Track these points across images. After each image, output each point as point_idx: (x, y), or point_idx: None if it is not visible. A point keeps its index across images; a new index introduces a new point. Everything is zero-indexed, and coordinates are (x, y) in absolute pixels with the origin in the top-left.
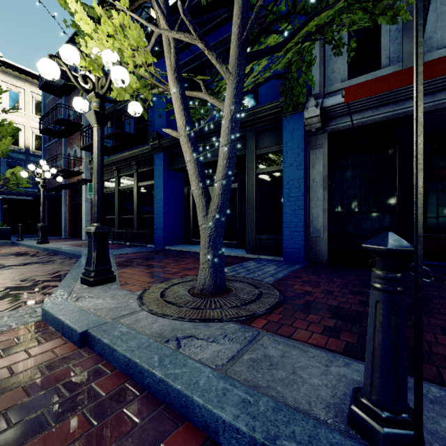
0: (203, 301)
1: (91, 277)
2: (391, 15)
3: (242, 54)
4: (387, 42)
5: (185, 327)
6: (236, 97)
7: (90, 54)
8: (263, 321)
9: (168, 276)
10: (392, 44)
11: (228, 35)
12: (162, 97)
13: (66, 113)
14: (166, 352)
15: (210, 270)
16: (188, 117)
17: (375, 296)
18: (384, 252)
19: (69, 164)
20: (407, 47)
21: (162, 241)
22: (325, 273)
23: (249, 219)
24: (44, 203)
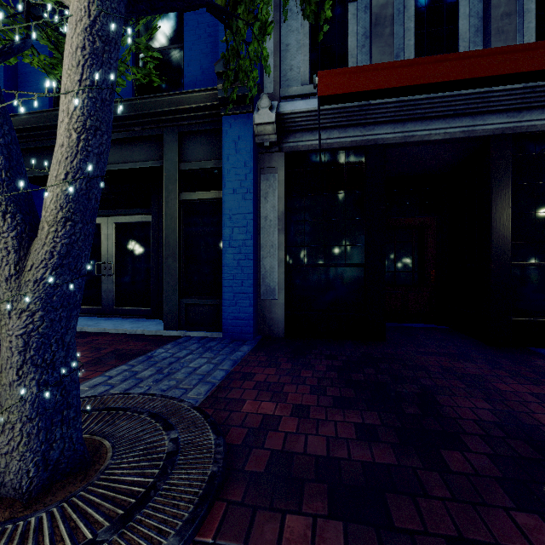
0: None
1: None
2: None
3: None
4: (354, 47)
5: None
6: None
7: None
8: None
9: None
10: (360, 51)
11: None
12: None
13: None
14: None
15: (28, 426)
16: None
17: None
18: None
19: None
20: (376, 58)
21: None
22: (285, 358)
23: (168, 274)
24: None
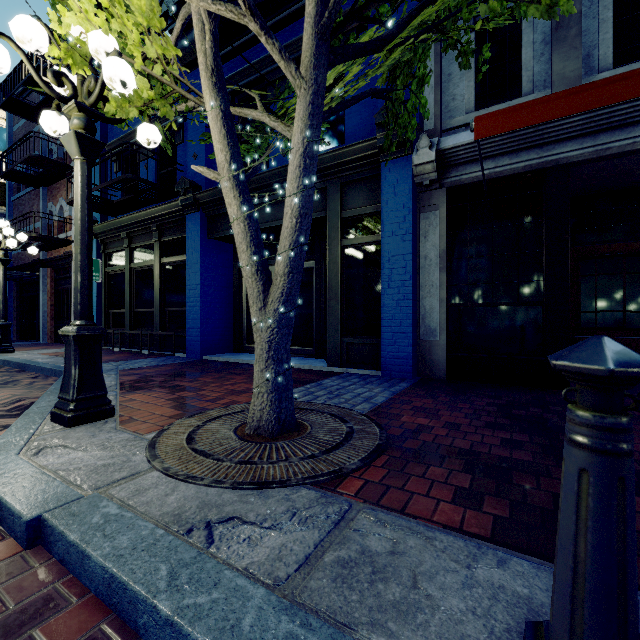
0: (257, 448)
1: (69, 411)
2: (548, 5)
3: (321, 49)
4: (529, 59)
5: (223, 501)
6: (312, 118)
7: (68, 37)
8: (356, 482)
9: (203, 404)
10: (537, 62)
11: (301, 36)
12: (199, 128)
13: (46, 149)
14: (184, 557)
15: (271, 395)
16: (234, 148)
17: (577, 460)
18: (598, 376)
19: (51, 228)
20: (558, 66)
21: (199, 348)
22: (444, 395)
23: (331, 315)
24: (5, 288)
